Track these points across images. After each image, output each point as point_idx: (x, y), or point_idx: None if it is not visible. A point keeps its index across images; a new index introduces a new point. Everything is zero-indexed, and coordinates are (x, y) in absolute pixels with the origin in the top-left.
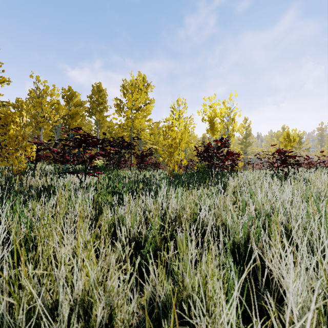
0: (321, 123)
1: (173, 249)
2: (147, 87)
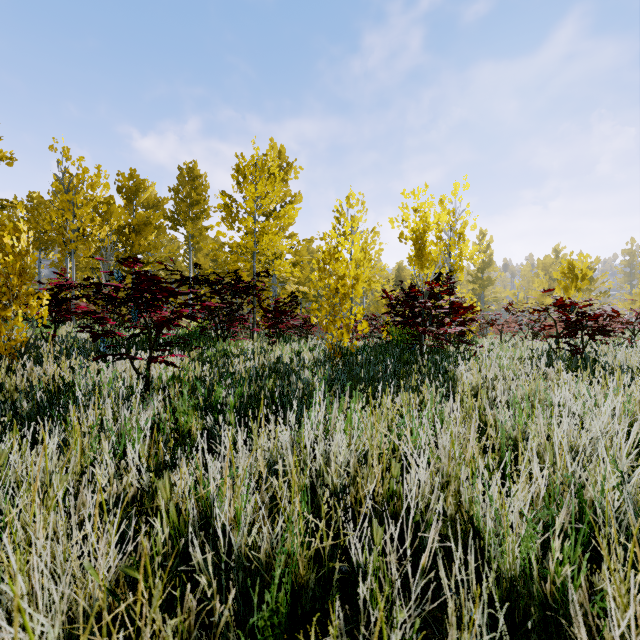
0: (631, 240)
1: (342, 571)
2: (287, 171)
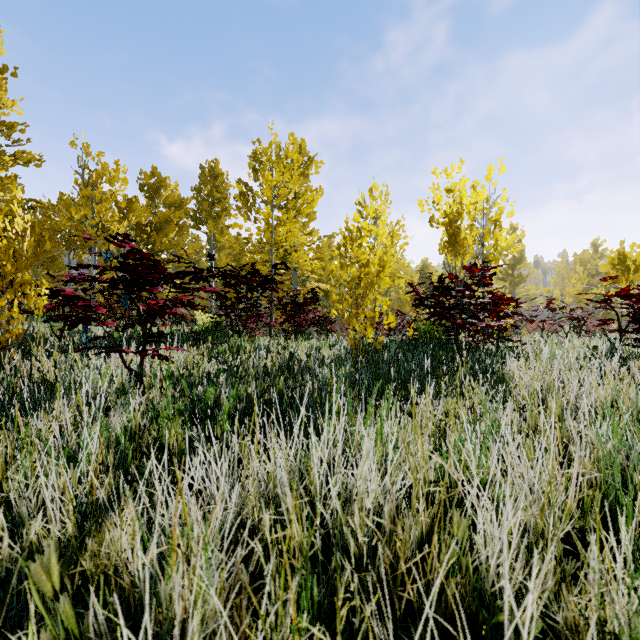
0: None
1: None
2: (308, 166)
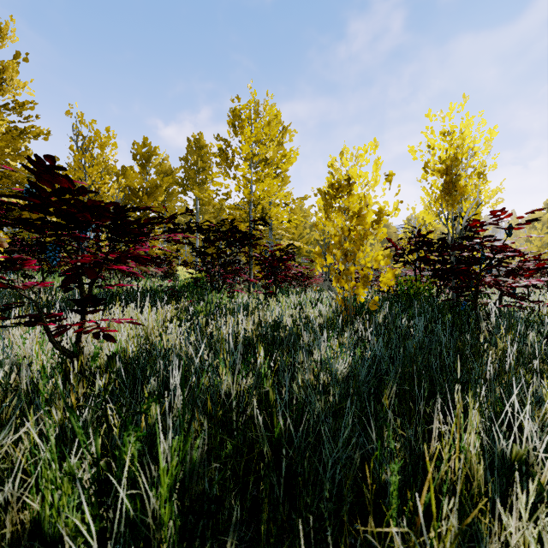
0: None
1: None
2: (282, 135)
